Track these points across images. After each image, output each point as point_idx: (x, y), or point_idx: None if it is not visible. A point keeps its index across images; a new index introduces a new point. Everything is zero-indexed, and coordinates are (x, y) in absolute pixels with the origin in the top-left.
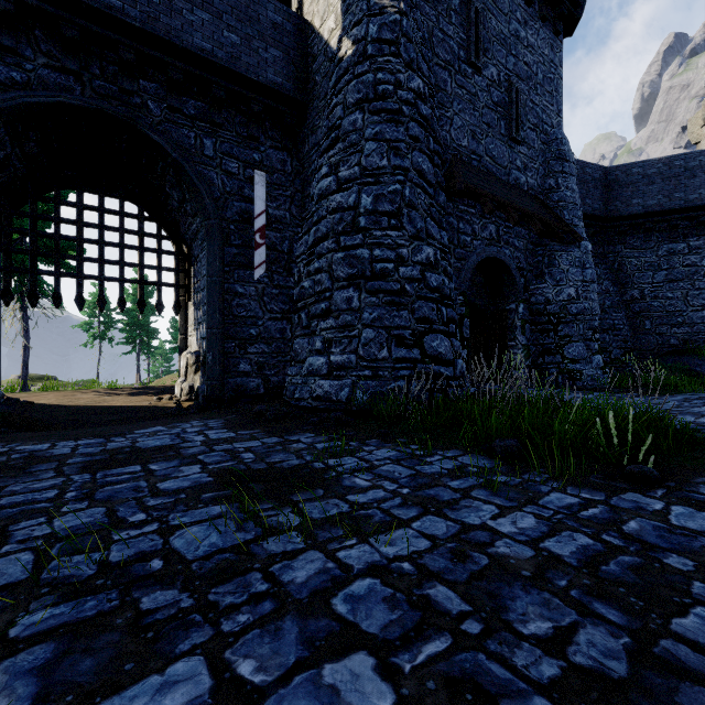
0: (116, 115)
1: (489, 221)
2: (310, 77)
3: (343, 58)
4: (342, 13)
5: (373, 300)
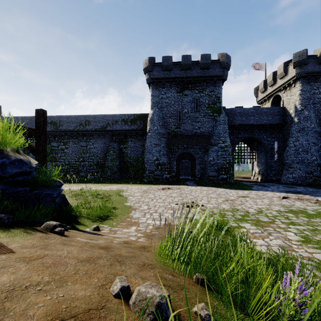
0: (251, 137)
1: None
2: (286, 118)
3: (295, 121)
4: (294, 111)
5: (302, 166)
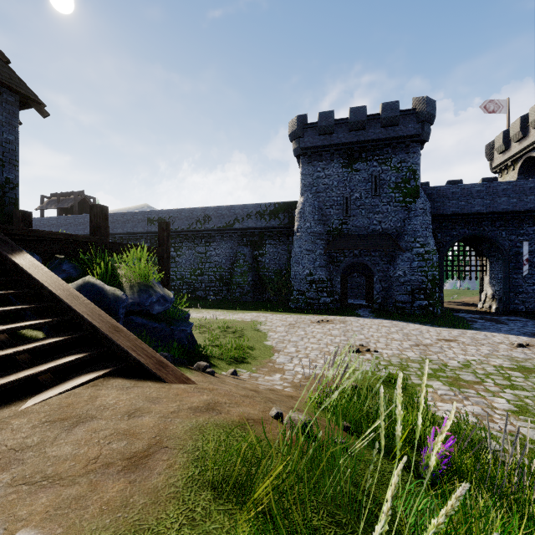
0: (477, 235)
1: None
2: None
3: None
4: None
5: None
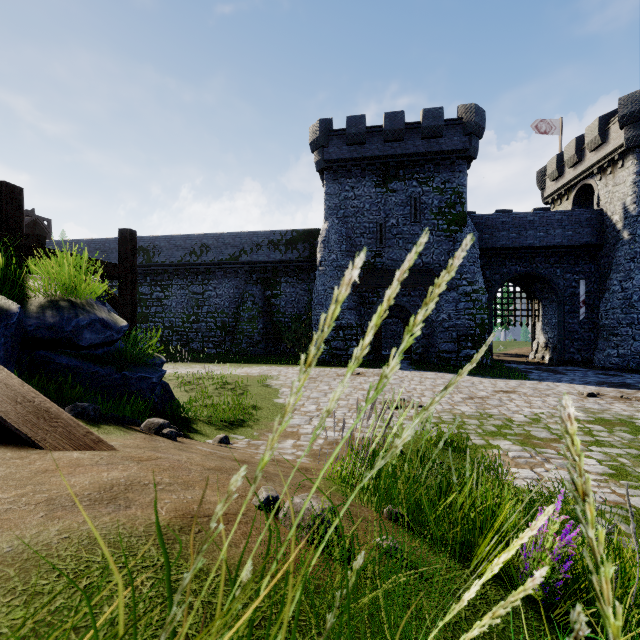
0: (530, 273)
1: None
2: (604, 233)
3: (623, 237)
4: (622, 218)
5: (638, 332)
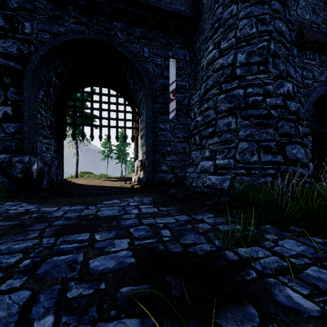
0: (102, 40)
1: (325, 69)
2: (199, 3)
3: None
4: None
5: (246, 122)
